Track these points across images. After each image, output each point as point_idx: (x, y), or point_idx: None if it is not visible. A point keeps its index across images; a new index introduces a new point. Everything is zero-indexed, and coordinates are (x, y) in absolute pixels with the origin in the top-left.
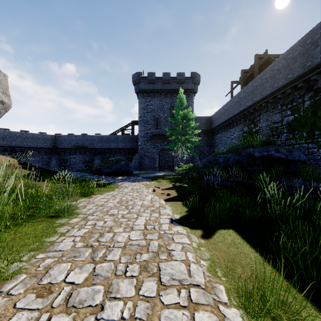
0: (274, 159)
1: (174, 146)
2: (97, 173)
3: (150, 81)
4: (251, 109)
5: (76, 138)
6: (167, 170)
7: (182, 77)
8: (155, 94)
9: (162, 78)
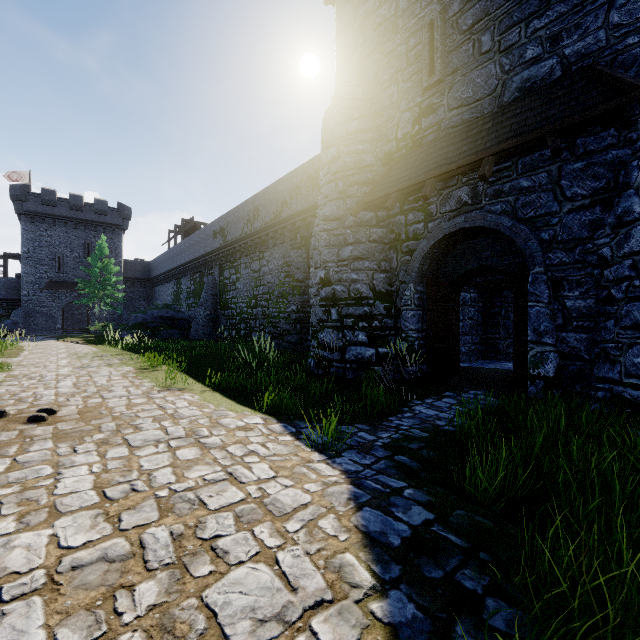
0: (166, 318)
1: (89, 302)
2: None
3: (47, 202)
4: (176, 270)
5: None
6: (78, 333)
7: (103, 208)
8: (57, 221)
9: (70, 202)
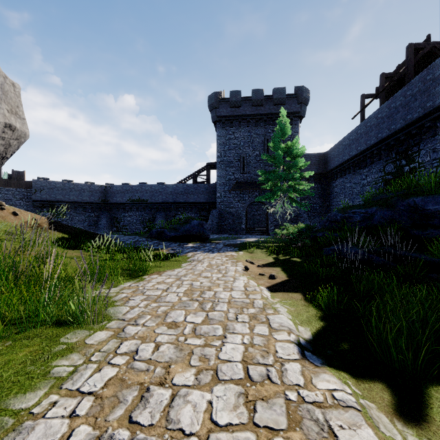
0: None
1: (271, 198)
2: (157, 237)
3: (234, 103)
4: (401, 134)
5: (133, 188)
6: (258, 234)
7: (281, 96)
8: (241, 122)
9: (252, 98)
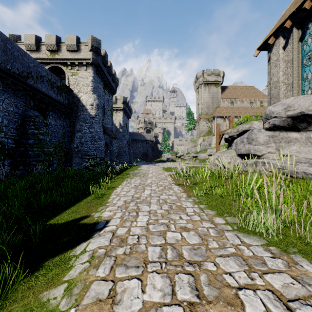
0: None
1: None
2: None
3: None
4: None
5: None
6: None
7: None
8: None
9: None
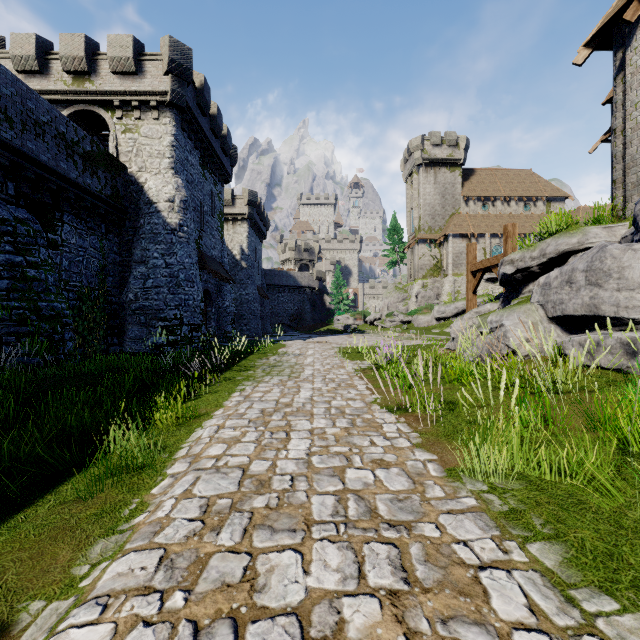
0: None
1: None
2: None
3: None
4: None
5: None
6: None
7: None
8: None
9: None
